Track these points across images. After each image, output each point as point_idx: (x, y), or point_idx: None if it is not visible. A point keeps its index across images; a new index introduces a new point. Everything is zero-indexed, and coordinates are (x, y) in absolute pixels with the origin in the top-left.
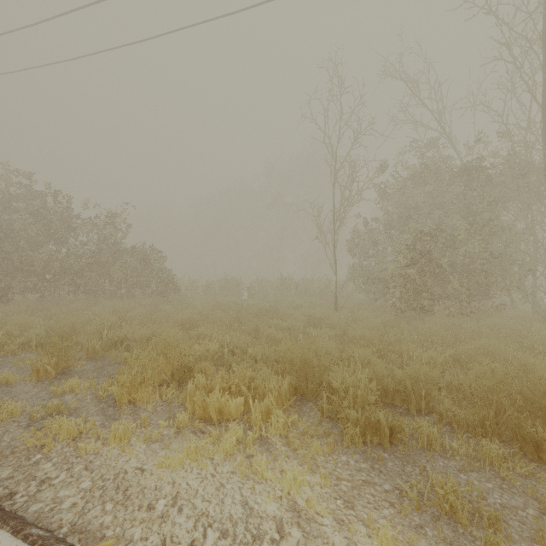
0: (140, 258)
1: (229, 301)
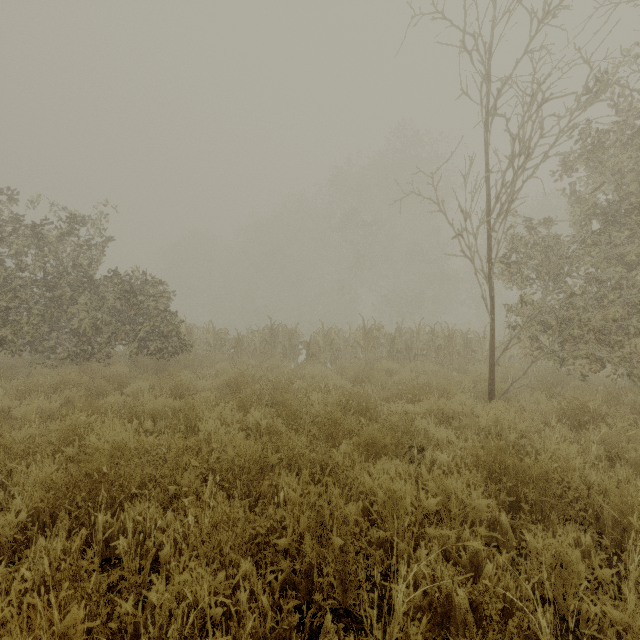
0: (119, 292)
1: (273, 368)
